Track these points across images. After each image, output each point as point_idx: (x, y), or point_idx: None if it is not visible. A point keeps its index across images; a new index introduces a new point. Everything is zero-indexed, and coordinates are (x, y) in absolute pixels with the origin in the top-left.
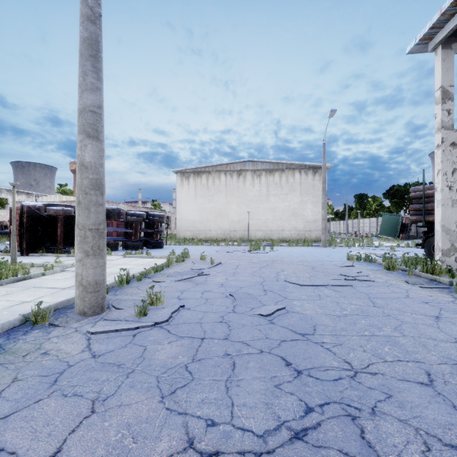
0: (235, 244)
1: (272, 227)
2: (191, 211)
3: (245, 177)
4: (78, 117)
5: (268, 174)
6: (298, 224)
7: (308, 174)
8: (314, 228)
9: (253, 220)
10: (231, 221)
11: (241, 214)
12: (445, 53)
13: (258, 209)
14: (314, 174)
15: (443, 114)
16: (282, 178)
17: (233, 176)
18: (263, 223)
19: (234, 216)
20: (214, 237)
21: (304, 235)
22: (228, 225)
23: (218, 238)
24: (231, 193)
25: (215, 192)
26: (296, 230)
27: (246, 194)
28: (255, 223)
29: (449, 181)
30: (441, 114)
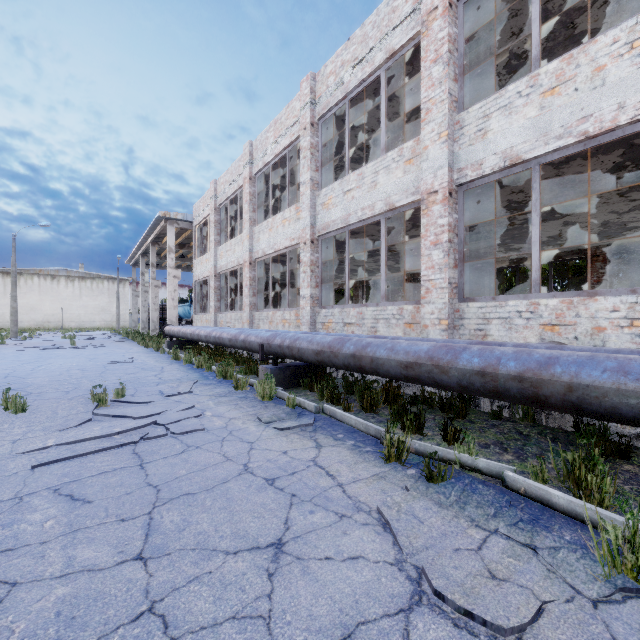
0: (51, 331)
1: (85, 319)
2: None
3: (60, 281)
4: (12, 297)
5: (82, 280)
6: (107, 317)
7: (115, 283)
8: (120, 320)
9: (68, 314)
10: (45, 315)
11: (56, 309)
12: (134, 269)
13: (72, 306)
14: (120, 283)
15: (133, 287)
16: (93, 284)
17: (47, 279)
18: (76, 316)
19: (48, 311)
20: (27, 327)
21: (112, 325)
22: (42, 317)
23: (32, 328)
24: (45, 293)
25: (28, 291)
26: (105, 321)
27: (61, 294)
28: (70, 317)
29: (135, 306)
30: (133, 287)
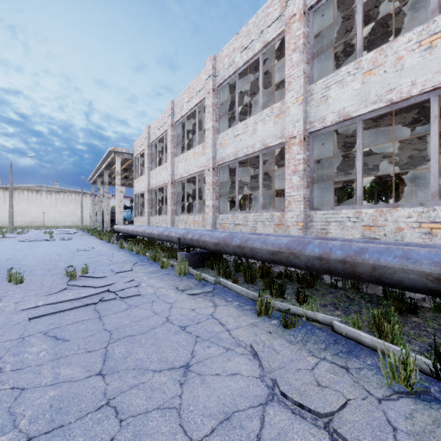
0: (36, 228)
1: (59, 220)
2: (0, 211)
3: (42, 194)
4: (10, 205)
5: (57, 193)
6: (74, 219)
7: (79, 195)
8: (83, 220)
9: (47, 216)
10: (32, 217)
11: (39, 213)
12: (93, 186)
13: (50, 211)
14: (83, 196)
15: (92, 198)
16: (65, 196)
17: (33, 192)
18: (53, 218)
19: (34, 214)
20: (19, 226)
21: (78, 224)
22: (30, 219)
23: (23, 226)
24: (32, 202)
25: (20, 200)
26: (73, 221)
27: (42, 203)
28: (49, 218)
29: (94, 211)
30: (92, 198)
